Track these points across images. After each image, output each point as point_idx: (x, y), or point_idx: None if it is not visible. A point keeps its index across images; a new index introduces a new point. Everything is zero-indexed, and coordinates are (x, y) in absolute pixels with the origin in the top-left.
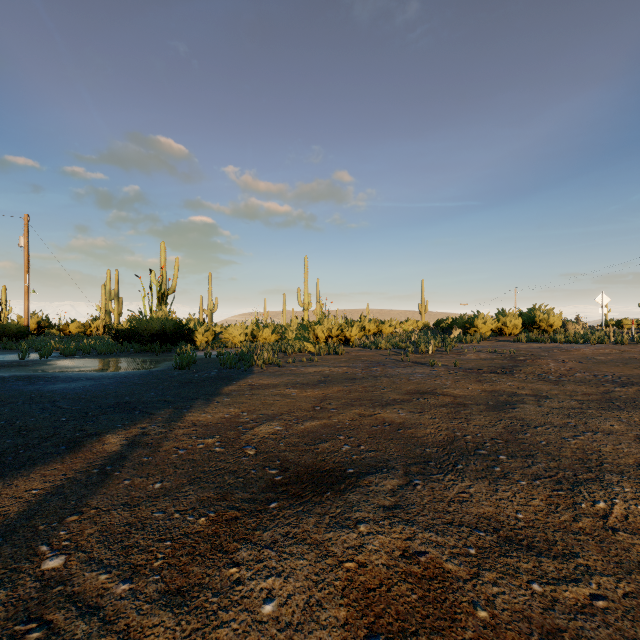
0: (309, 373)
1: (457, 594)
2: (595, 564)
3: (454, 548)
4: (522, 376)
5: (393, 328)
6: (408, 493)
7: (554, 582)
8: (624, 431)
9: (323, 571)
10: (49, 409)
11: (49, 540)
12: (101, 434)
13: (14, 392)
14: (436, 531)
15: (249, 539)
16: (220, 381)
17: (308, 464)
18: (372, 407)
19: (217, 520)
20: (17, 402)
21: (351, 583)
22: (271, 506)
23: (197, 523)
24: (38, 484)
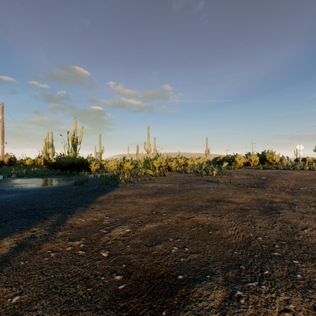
0: (149, 187)
1: None
2: None
3: None
4: (270, 189)
5: (193, 162)
6: (236, 312)
7: None
8: None
9: None
10: None
11: None
12: (0, 237)
13: None
14: None
15: None
16: (98, 192)
17: (147, 268)
18: (188, 212)
19: None
20: None
21: None
22: None
23: None
24: None
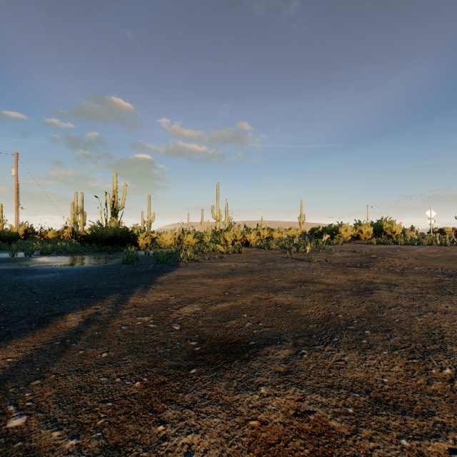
0: (220, 267)
1: (341, 449)
2: (449, 421)
3: (336, 408)
4: (375, 269)
5: (280, 234)
6: (297, 361)
7: (418, 438)
8: (456, 311)
9: (232, 428)
10: (27, 294)
11: (16, 401)
12: (64, 314)
13: (2, 281)
14: (321, 393)
15: (174, 400)
16: (155, 273)
17: (220, 337)
18: (267, 292)
19: (149, 384)
20: (4, 289)
21: (255, 439)
22: (191, 372)
23: (133, 386)
24: (13, 354)
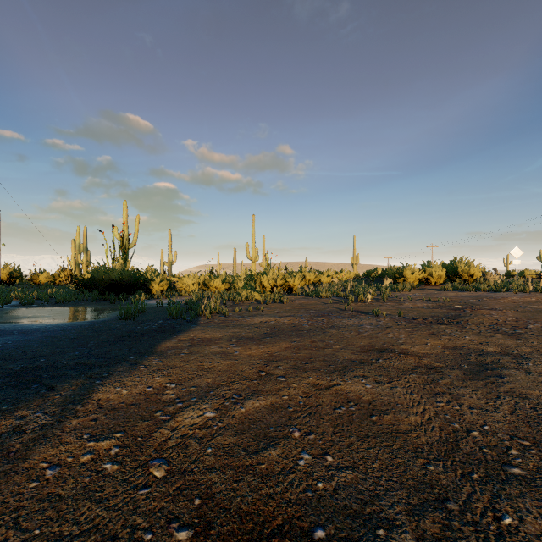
0: (255, 324)
1: None
2: None
3: None
4: (474, 328)
5: (330, 278)
6: None
7: None
8: None
9: None
10: None
11: None
12: None
13: None
14: None
15: None
16: (160, 334)
17: (246, 509)
18: (328, 373)
19: None
20: None
21: None
22: None
23: None
24: None
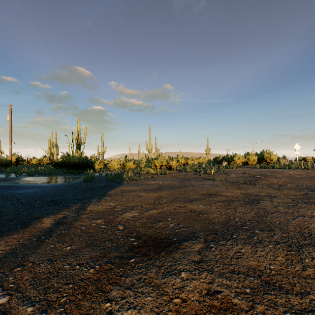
0: (151, 184)
1: None
2: None
3: (237, 288)
4: (260, 185)
5: (193, 161)
6: (207, 253)
7: (299, 312)
8: None
9: (161, 305)
10: (15, 203)
11: (2, 283)
12: (41, 217)
13: None
14: (225, 277)
15: (118, 283)
16: (106, 188)
17: (151, 235)
18: (184, 202)
19: (100, 270)
20: None
21: (178, 313)
22: (131, 261)
23: (88, 272)
24: (2, 247)
